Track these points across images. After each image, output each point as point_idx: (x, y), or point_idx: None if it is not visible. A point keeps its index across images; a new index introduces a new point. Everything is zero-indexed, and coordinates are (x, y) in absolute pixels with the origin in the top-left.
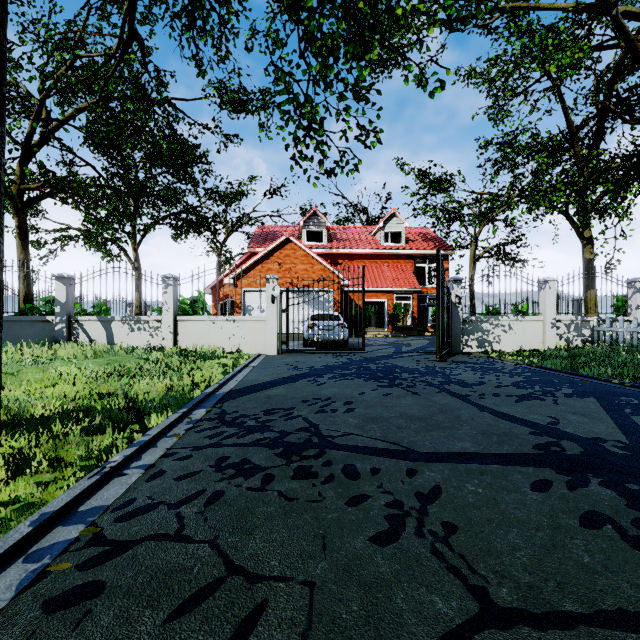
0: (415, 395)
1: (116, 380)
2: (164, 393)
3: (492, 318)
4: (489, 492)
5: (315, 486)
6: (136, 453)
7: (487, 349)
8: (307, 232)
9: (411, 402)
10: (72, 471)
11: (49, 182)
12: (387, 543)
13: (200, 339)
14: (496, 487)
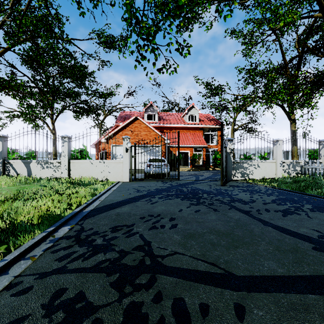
0: (216, 211)
1: (9, 204)
2: (41, 214)
3: (248, 161)
4: None
5: None
6: None
7: (246, 178)
8: (147, 115)
9: (215, 218)
10: None
11: None
12: None
13: (84, 173)
14: None
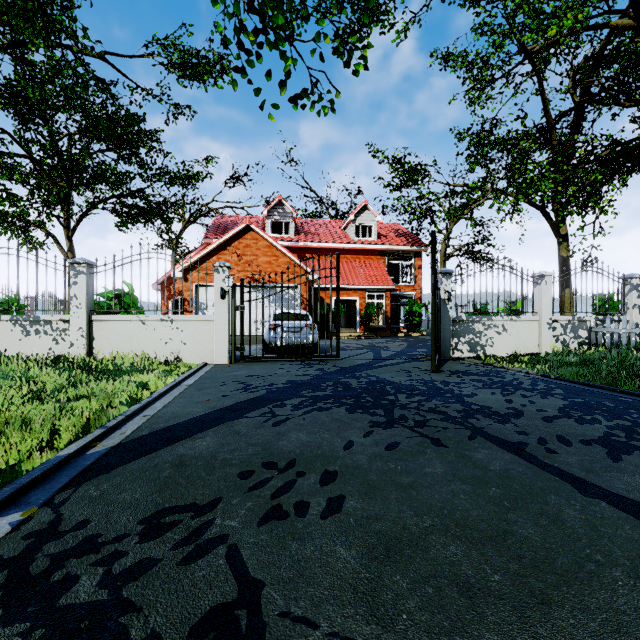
0: (439, 447)
1: None
2: None
3: (485, 318)
4: None
5: None
6: None
7: (479, 354)
8: (272, 223)
9: (442, 469)
10: None
11: None
12: None
13: (125, 345)
14: None
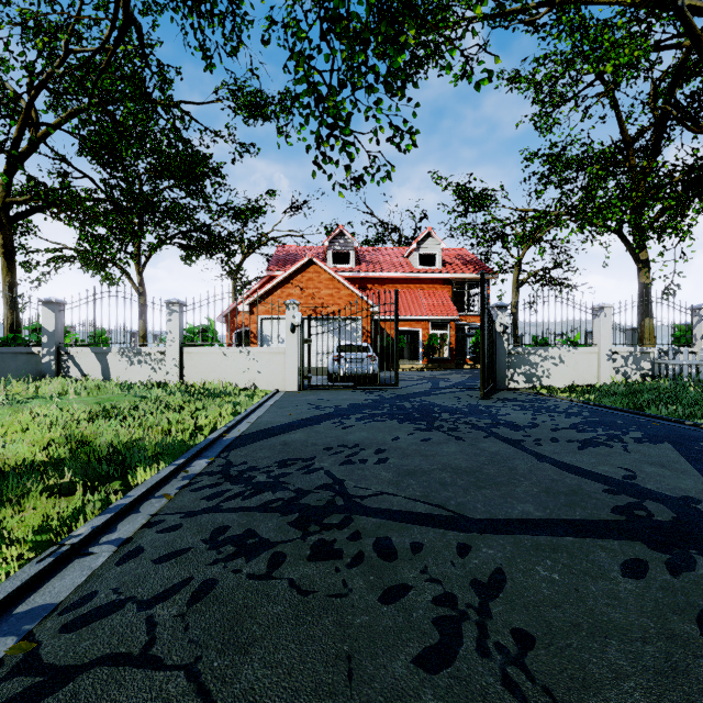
0: (459, 441)
1: (101, 424)
2: (158, 440)
3: (541, 349)
4: (568, 579)
5: (338, 571)
6: (110, 522)
7: (535, 384)
8: (333, 253)
9: (455, 450)
10: (20, 550)
11: (39, 195)
12: (439, 667)
13: (210, 373)
14: (576, 571)
